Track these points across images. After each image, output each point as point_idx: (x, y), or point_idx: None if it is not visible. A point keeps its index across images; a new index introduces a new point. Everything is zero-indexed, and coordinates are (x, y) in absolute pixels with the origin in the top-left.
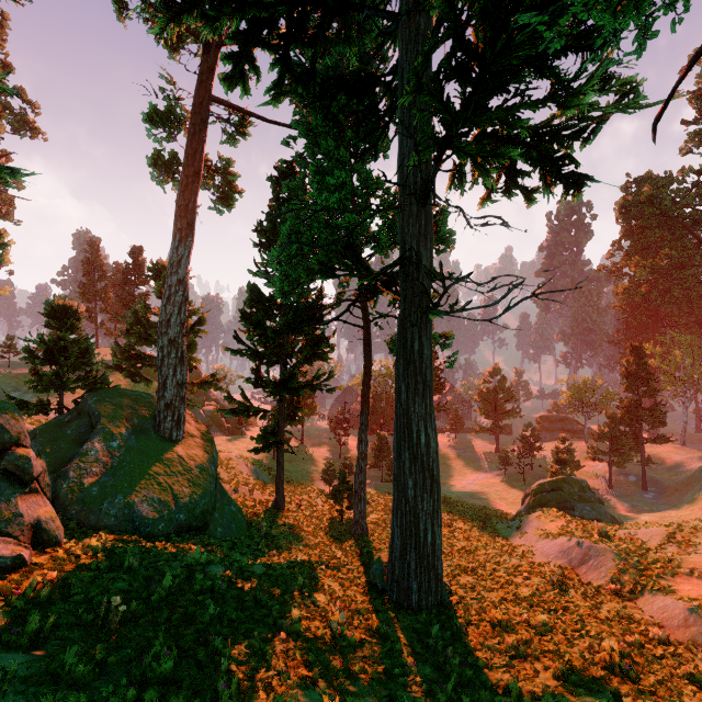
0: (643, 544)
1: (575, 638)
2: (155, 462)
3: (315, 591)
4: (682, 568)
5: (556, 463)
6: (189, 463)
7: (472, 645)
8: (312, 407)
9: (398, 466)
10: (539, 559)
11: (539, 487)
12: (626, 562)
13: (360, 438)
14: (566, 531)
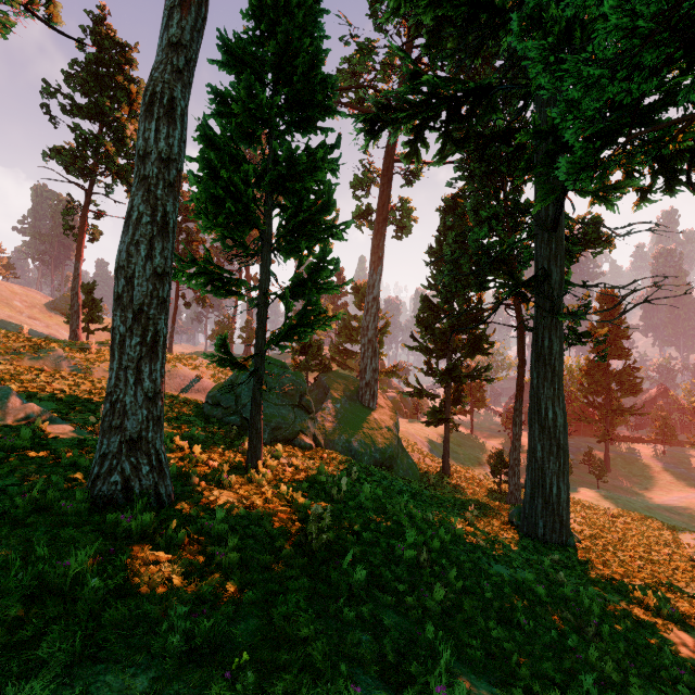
0: None
1: (677, 581)
2: (360, 419)
3: (463, 511)
4: None
5: None
6: (380, 424)
7: (578, 563)
8: (481, 400)
9: (530, 434)
10: None
11: None
12: None
13: (514, 421)
14: None
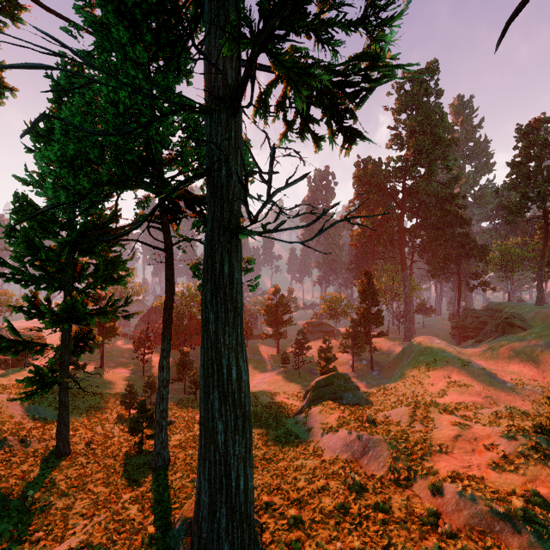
0: (398, 425)
1: None
2: None
3: None
4: (434, 446)
5: (324, 360)
6: None
7: None
8: (112, 330)
9: (206, 408)
10: (328, 455)
11: (317, 384)
12: (397, 449)
13: (161, 365)
14: (343, 422)
